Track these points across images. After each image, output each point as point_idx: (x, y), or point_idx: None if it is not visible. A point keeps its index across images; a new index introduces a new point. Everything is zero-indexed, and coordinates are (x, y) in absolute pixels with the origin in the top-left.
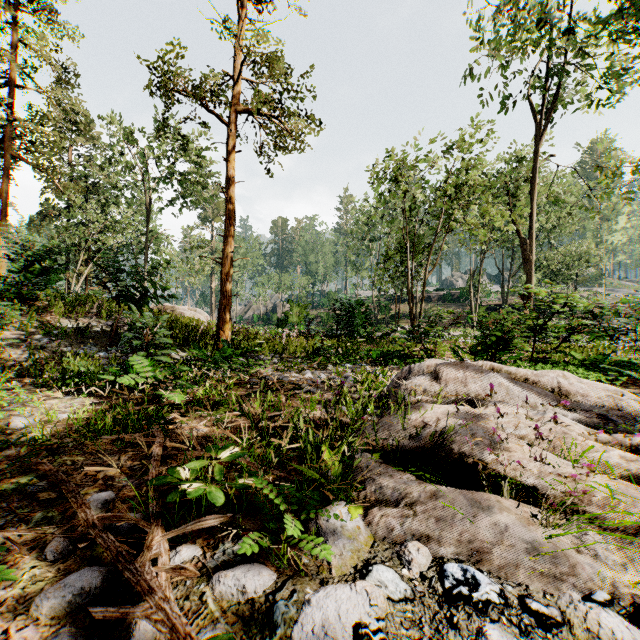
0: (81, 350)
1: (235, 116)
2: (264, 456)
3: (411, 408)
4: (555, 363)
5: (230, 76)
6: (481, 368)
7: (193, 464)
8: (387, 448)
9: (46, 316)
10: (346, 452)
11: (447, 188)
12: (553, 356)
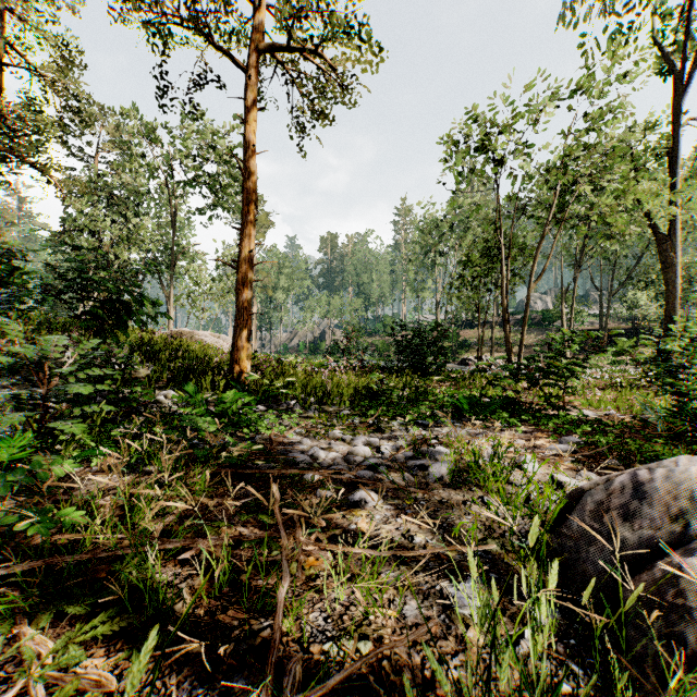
0: None
1: (256, 57)
2: None
3: None
4: None
5: (249, 1)
6: None
7: None
8: None
9: None
10: None
11: (571, 149)
12: None
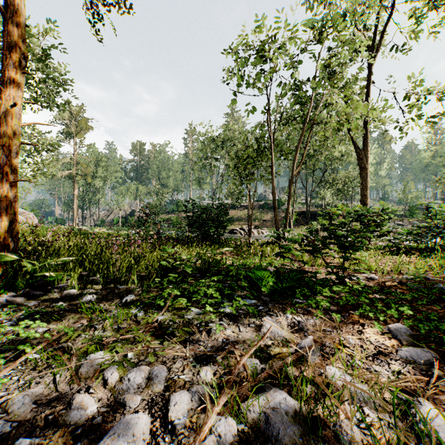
0: None
1: None
2: None
3: None
4: None
5: None
6: None
7: None
8: None
9: None
10: None
11: (330, 61)
12: None
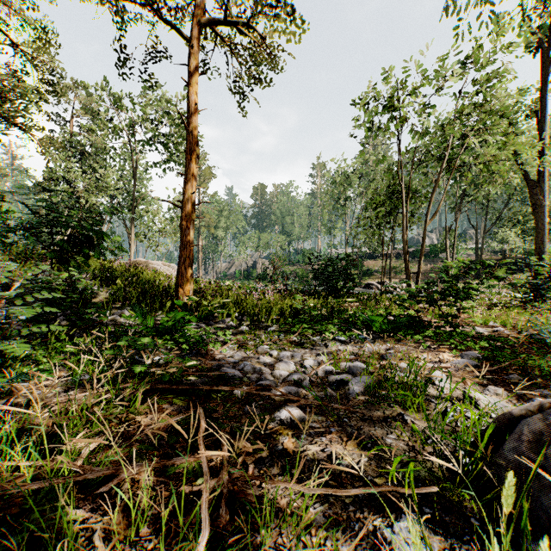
0: None
1: (197, 30)
2: None
3: None
4: None
5: None
6: None
7: None
8: None
9: None
10: None
11: (462, 107)
12: None
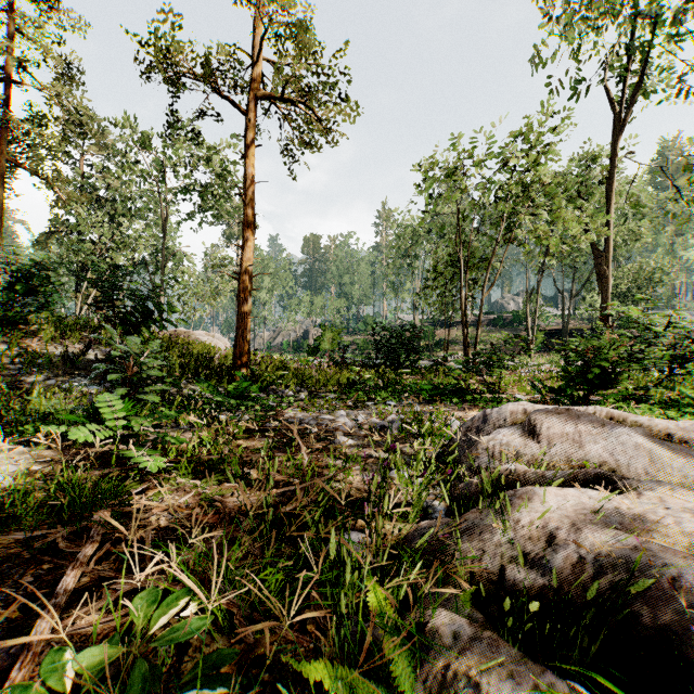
0: (67, 383)
1: (255, 103)
2: (255, 602)
3: (515, 496)
4: (661, 402)
5: (249, 55)
6: (600, 419)
7: (88, 656)
8: (480, 575)
9: (31, 342)
10: (412, 604)
11: (511, 186)
12: (650, 392)
